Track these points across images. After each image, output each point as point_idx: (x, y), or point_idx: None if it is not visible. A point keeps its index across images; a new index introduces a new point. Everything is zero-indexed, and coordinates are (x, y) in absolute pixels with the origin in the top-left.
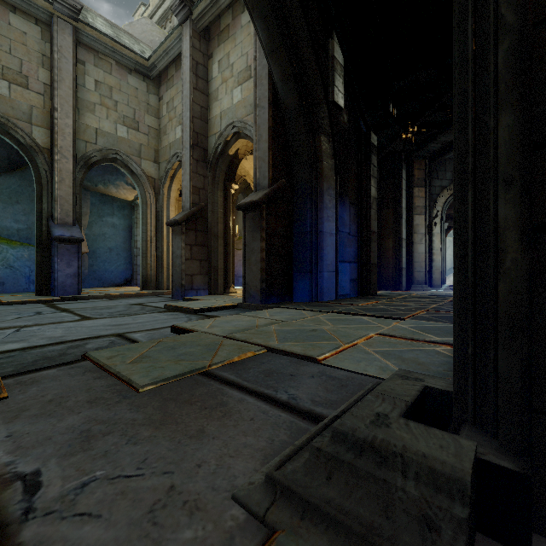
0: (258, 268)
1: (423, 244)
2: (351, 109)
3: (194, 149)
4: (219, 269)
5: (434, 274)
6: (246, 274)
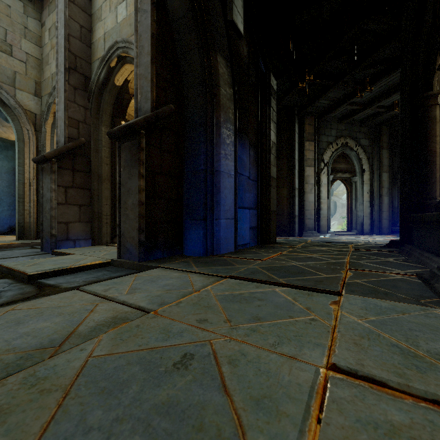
0: (136, 214)
1: (313, 193)
2: (250, 43)
3: (71, 74)
4: (105, 215)
5: (322, 221)
6: (121, 222)
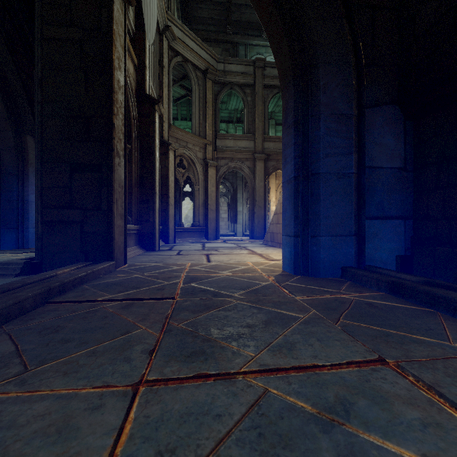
0: None
1: None
2: None
3: None
4: None
5: None
6: None
